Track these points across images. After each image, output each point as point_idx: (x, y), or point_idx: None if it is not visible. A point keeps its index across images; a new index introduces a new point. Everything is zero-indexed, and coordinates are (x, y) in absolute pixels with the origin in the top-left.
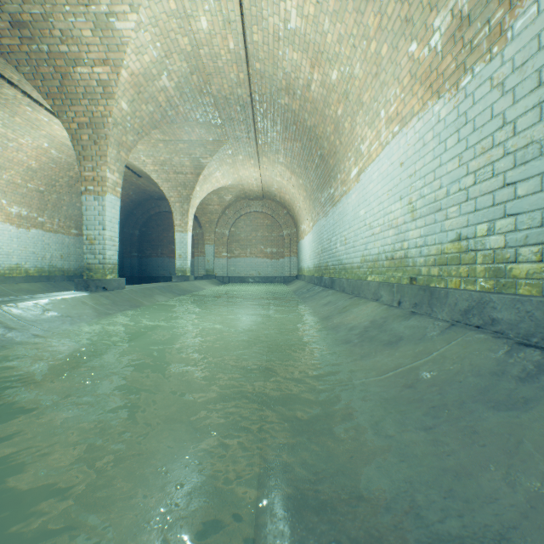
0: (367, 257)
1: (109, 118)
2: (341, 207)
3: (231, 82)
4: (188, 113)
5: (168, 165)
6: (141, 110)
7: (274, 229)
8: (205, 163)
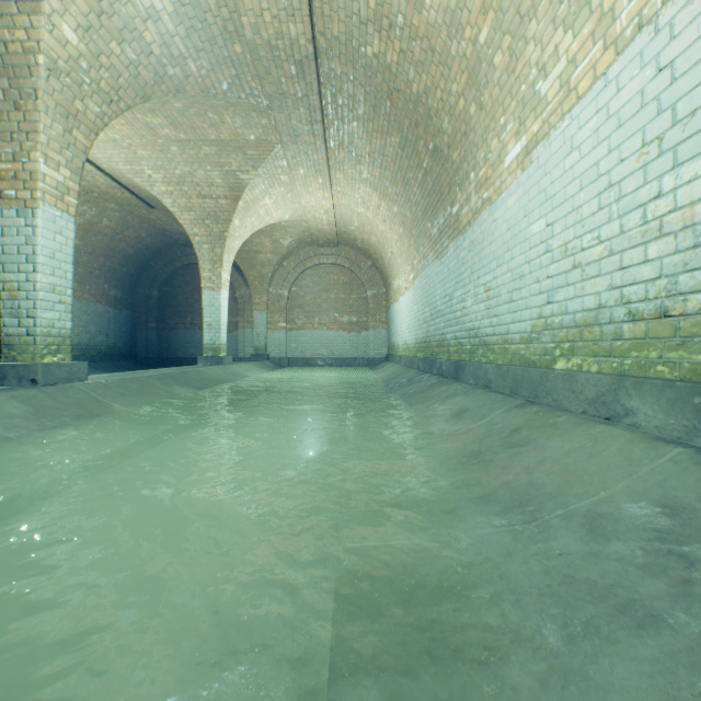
0: (555, 318)
1: (38, 55)
2: (476, 233)
3: (277, 7)
4: (206, 77)
5: (189, 183)
6: (110, 53)
7: (354, 288)
8: (246, 180)
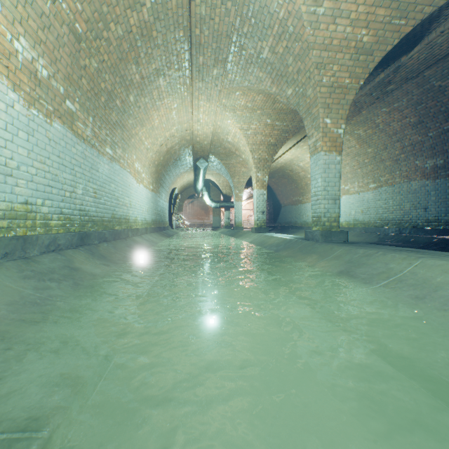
0: None
1: None
2: None
3: None
4: None
5: None
6: None
7: None
8: None
